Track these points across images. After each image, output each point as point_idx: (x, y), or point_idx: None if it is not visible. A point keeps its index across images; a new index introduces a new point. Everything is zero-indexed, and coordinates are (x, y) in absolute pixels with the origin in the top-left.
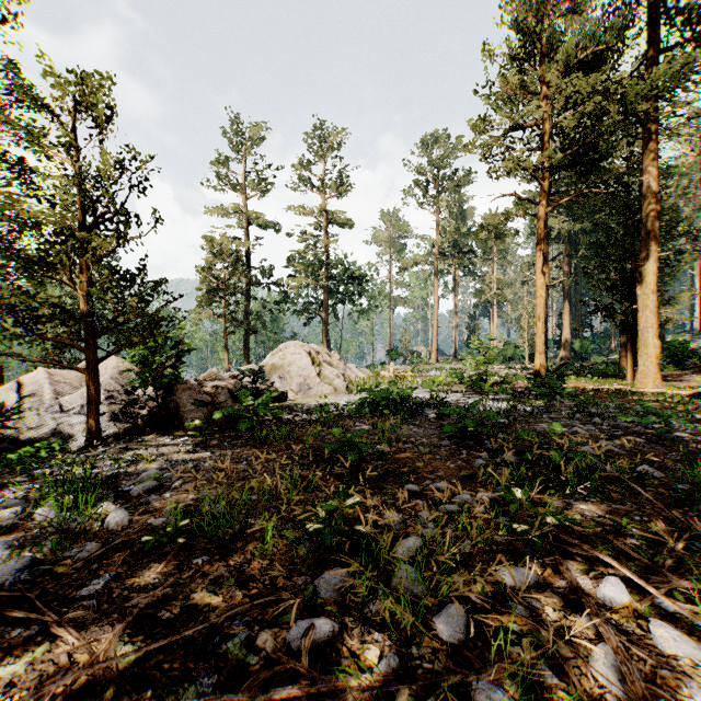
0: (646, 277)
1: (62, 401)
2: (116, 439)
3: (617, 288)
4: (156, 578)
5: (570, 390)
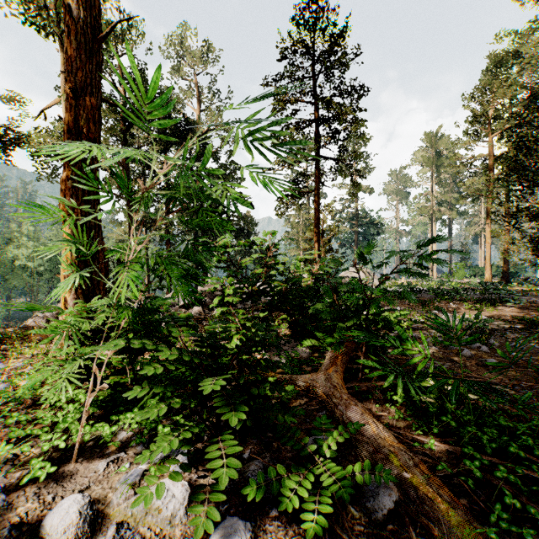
0: None
1: None
2: None
3: None
4: None
5: (490, 286)
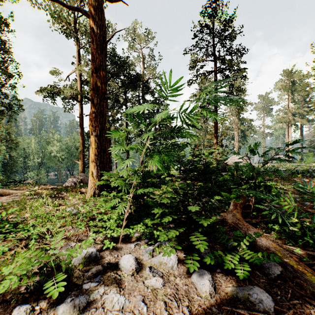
0: None
1: None
2: None
3: None
4: None
5: None
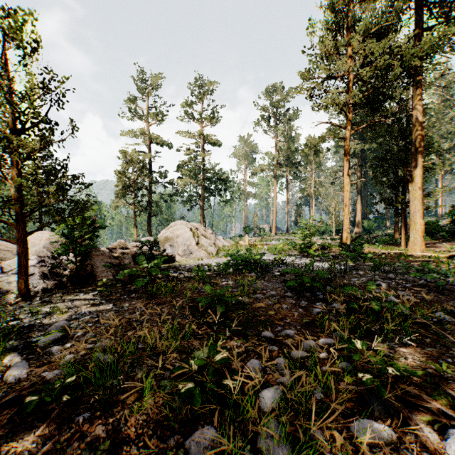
0: (415, 178)
1: (4, 264)
2: (44, 293)
3: (395, 186)
4: (34, 442)
5: (369, 254)
